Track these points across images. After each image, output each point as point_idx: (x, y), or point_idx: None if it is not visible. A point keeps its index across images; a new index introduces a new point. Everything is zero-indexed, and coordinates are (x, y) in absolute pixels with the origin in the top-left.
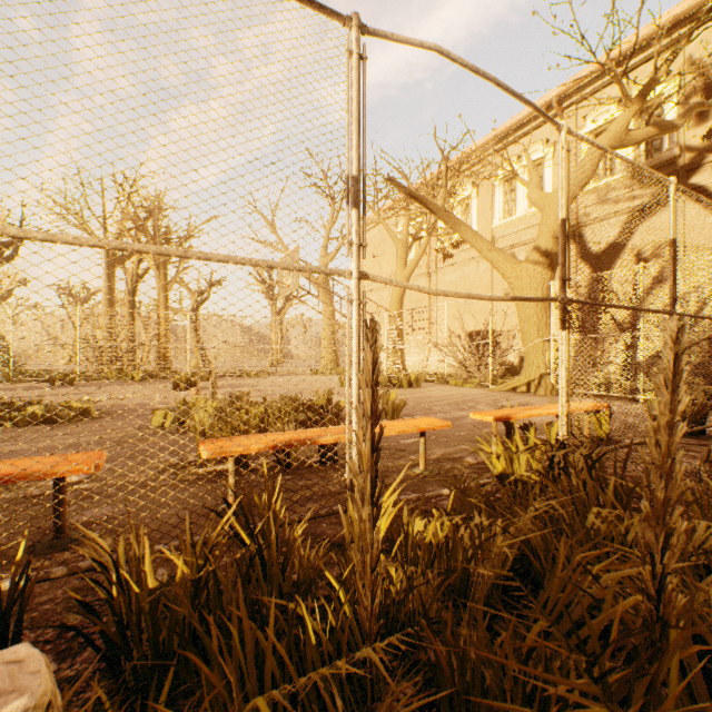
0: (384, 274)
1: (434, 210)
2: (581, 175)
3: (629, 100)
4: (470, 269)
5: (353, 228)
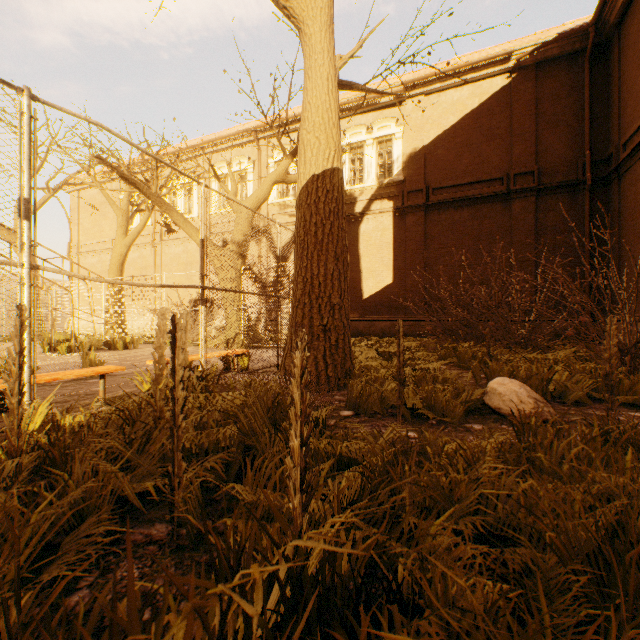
0: (106, 236)
1: (148, 194)
2: (261, 195)
3: (286, 155)
4: (192, 246)
5: (25, 234)
